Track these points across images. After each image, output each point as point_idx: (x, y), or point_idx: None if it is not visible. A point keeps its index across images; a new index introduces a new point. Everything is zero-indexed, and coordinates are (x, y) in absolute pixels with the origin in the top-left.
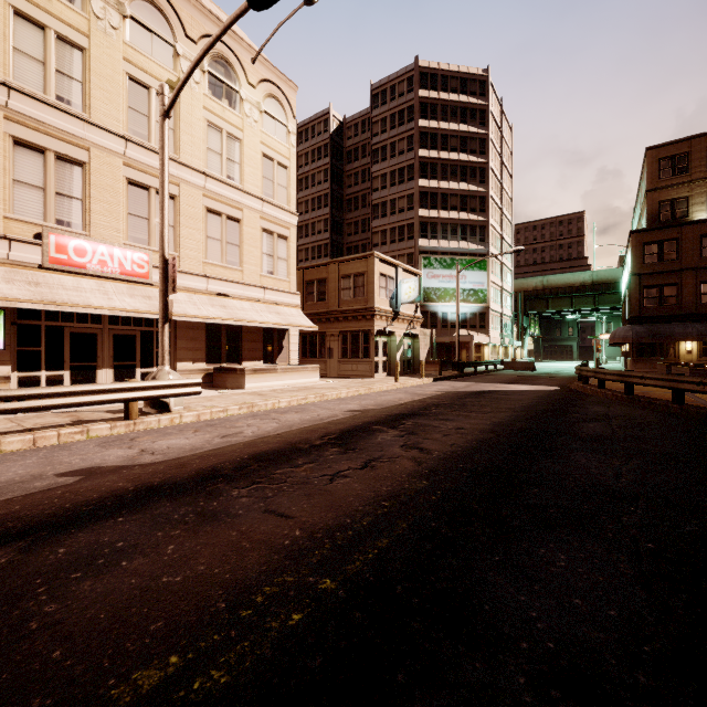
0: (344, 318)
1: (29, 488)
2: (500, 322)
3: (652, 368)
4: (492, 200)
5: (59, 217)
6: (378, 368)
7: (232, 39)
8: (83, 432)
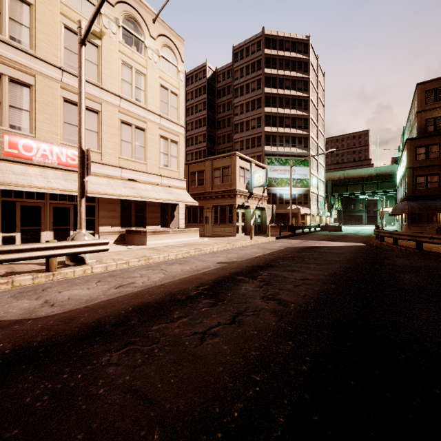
0: (215, 197)
1: None
2: (317, 200)
3: (421, 230)
4: (312, 121)
5: (12, 123)
6: (238, 230)
7: (139, 5)
8: (8, 283)
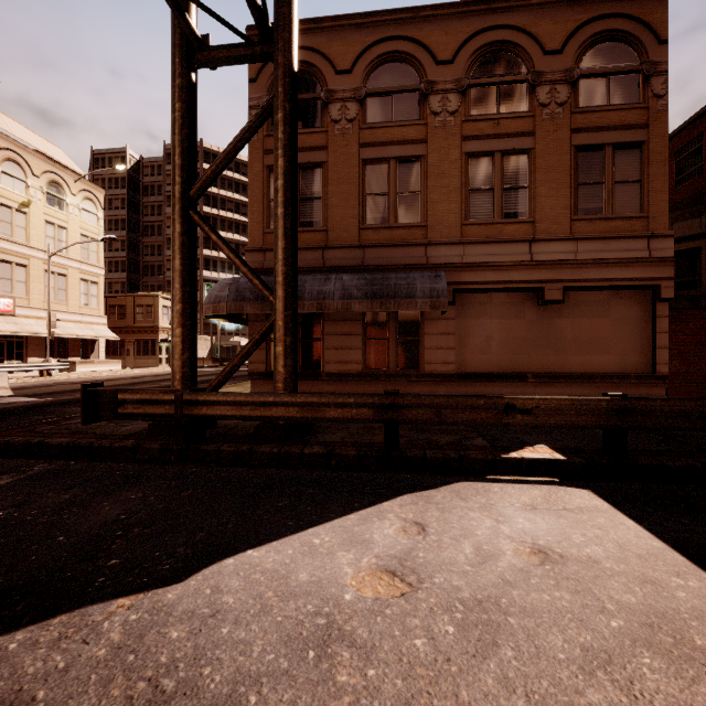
0: (138, 331)
1: (50, 383)
2: None
3: None
4: None
5: None
6: (162, 362)
7: (61, 170)
8: (30, 380)
